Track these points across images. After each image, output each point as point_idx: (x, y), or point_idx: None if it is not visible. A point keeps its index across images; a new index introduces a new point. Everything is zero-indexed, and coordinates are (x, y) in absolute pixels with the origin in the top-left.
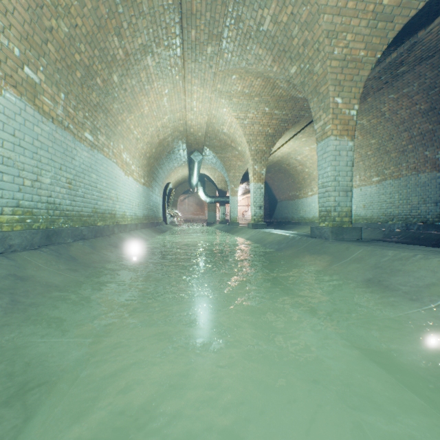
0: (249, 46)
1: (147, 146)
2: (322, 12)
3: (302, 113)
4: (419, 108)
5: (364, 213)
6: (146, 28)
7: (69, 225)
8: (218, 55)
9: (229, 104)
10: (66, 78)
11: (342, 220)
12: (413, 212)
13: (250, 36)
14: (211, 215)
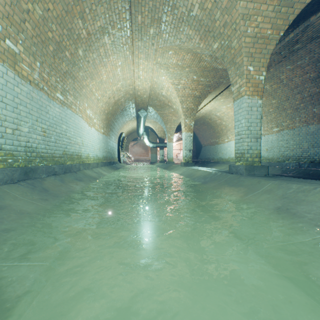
0: (182, 28)
1: (105, 105)
2: None
3: (221, 80)
4: (309, 76)
5: (266, 155)
6: (104, 14)
7: (43, 164)
8: (158, 35)
9: (167, 73)
10: (41, 50)
11: (253, 160)
12: (304, 154)
13: (183, 20)
14: (153, 156)
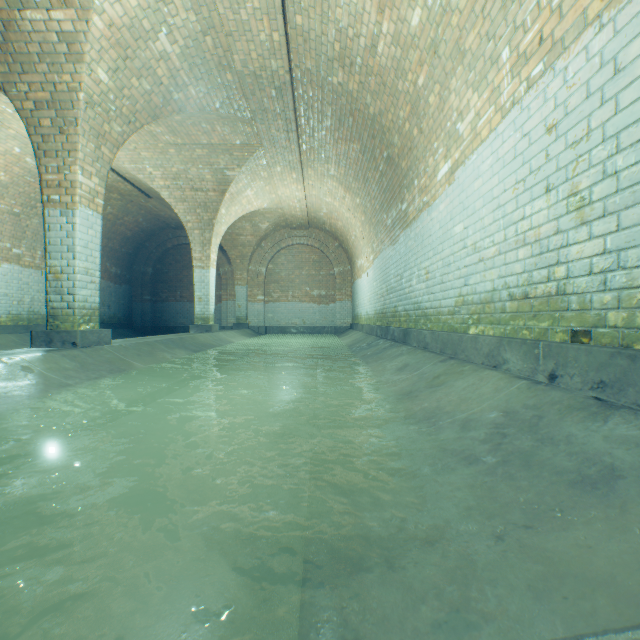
0: None
1: None
2: None
3: None
4: None
5: None
6: None
7: None
8: None
9: None
10: None
11: None
12: None
13: None
14: None
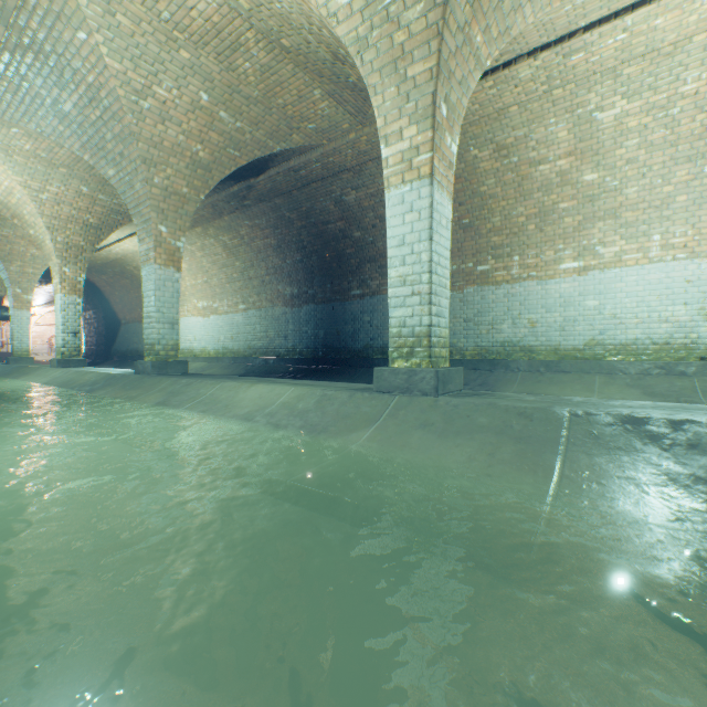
0: (44, 113)
1: None
2: (136, 139)
3: None
4: (271, 243)
5: (232, 345)
6: None
7: None
8: None
9: (8, 161)
10: None
11: (169, 354)
12: (272, 345)
13: (44, 104)
14: None
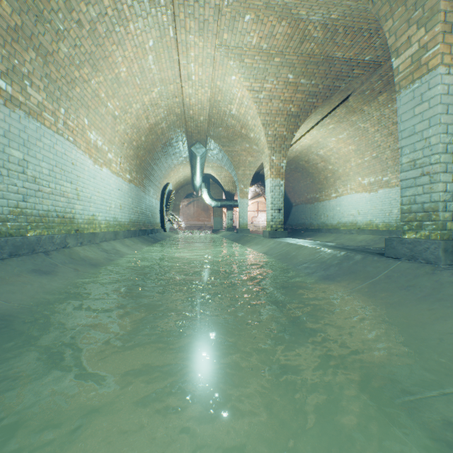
0: None
1: (132, 131)
2: None
3: (337, 82)
4: None
5: None
6: None
7: None
8: None
9: (240, 67)
10: None
11: None
12: None
13: None
14: (217, 221)
